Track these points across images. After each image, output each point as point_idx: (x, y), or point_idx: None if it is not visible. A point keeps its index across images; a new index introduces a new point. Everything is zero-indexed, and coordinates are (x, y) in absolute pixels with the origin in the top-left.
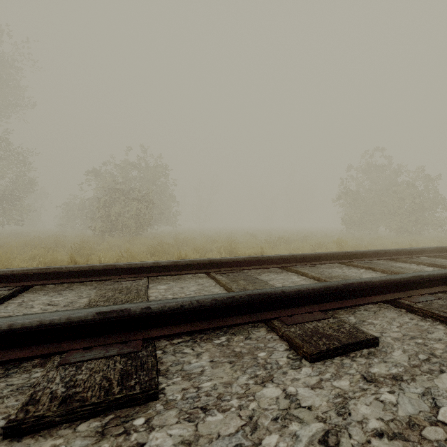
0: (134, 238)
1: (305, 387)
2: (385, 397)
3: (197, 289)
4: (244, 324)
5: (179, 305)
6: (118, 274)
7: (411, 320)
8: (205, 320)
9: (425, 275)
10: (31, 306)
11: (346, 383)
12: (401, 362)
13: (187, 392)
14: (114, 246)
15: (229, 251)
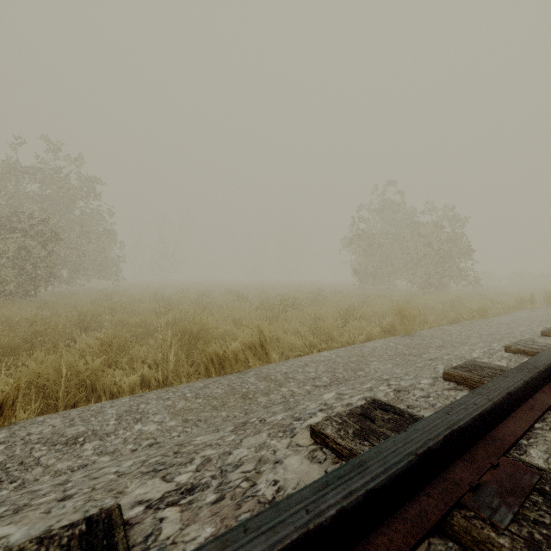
0: None
1: None
2: None
3: None
4: None
5: None
6: None
7: None
8: None
9: None
10: None
11: None
12: None
13: None
14: None
15: (190, 335)
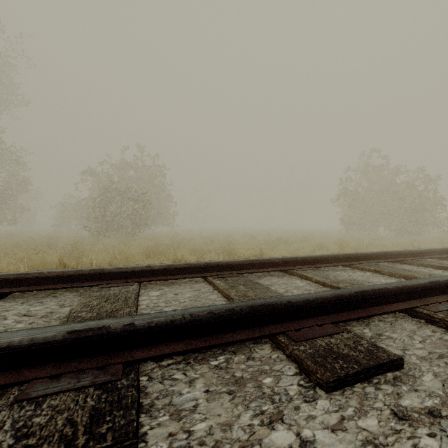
0: (130, 239)
1: (324, 429)
2: (425, 442)
3: (192, 296)
4: (246, 341)
5: (168, 320)
6: (106, 279)
7: (433, 332)
8: (200, 337)
9: (443, 280)
10: (4, 317)
11: (373, 422)
12: (434, 390)
13: (175, 440)
14: (109, 248)
15: (227, 252)
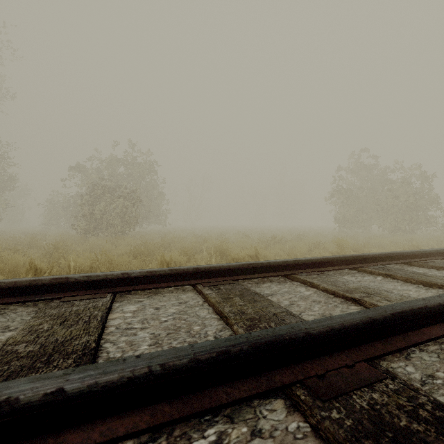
0: (118, 238)
1: None
2: None
3: (177, 311)
4: (247, 399)
5: (125, 378)
6: (73, 289)
7: None
8: (178, 397)
9: None
10: None
11: None
12: None
13: None
14: (96, 247)
15: (220, 252)
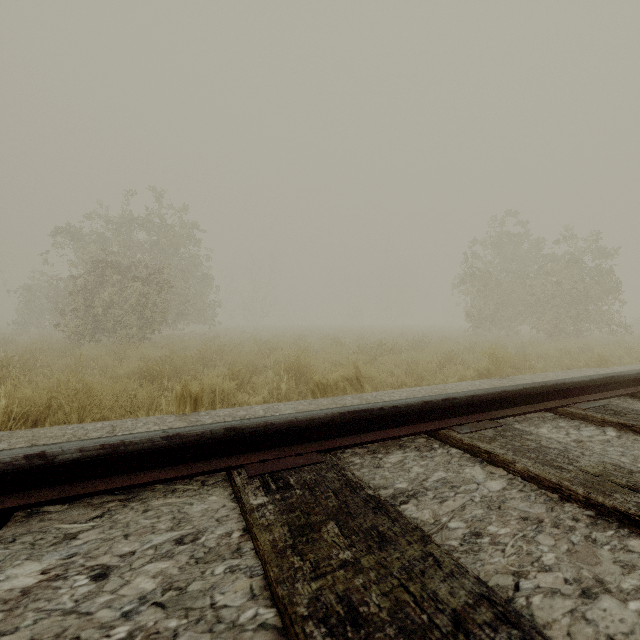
0: (127, 346)
1: None
2: None
3: (153, 590)
4: None
5: None
6: None
7: None
8: None
9: None
10: None
11: None
12: None
13: None
14: (87, 362)
15: (296, 371)
